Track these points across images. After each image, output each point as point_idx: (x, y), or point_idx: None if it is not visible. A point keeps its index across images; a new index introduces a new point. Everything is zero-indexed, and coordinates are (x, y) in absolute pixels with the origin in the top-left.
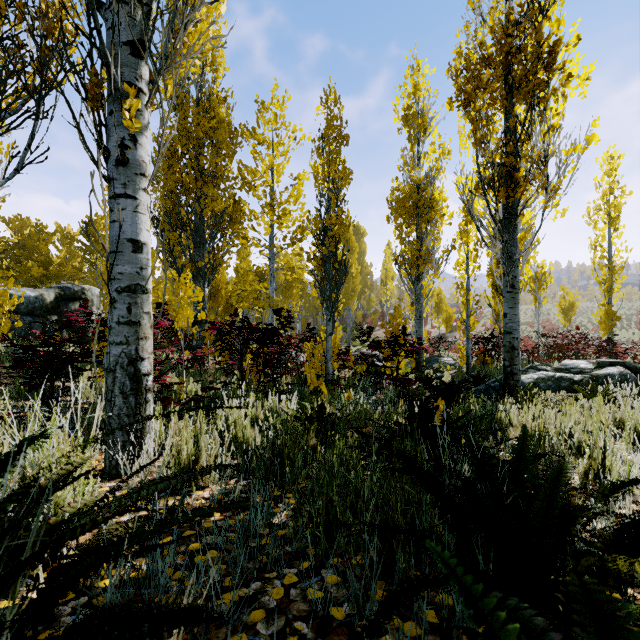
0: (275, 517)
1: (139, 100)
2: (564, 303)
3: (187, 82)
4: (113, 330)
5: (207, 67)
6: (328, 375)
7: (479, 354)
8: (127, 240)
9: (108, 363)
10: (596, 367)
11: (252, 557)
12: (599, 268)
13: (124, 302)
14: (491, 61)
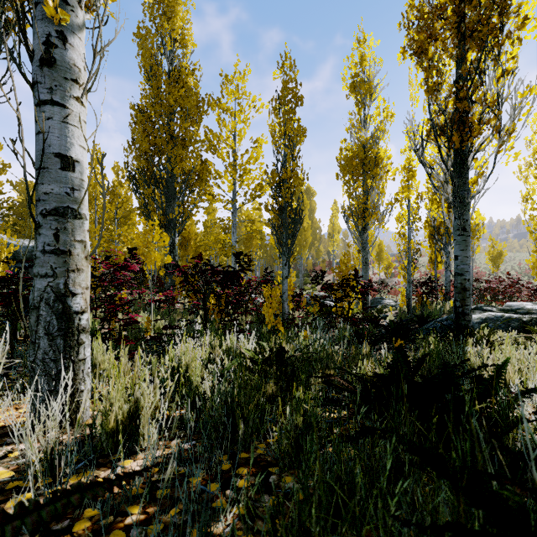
0: (218, 519)
1: None
2: (493, 252)
3: (160, 58)
4: (37, 260)
5: (177, 43)
6: (284, 314)
7: (418, 297)
8: (54, 155)
9: (32, 299)
10: None
11: None
12: (530, 218)
13: (50, 227)
14: (444, 10)
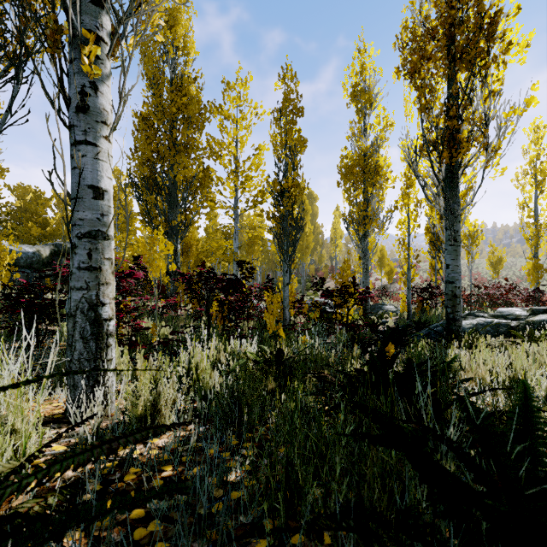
0: (230, 473)
1: (99, 47)
2: (493, 258)
3: (162, 65)
4: (74, 275)
5: (179, 51)
6: (285, 320)
7: (418, 302)
8: (87, 186)
9: (69, 308)
10: (530, 314)
11: (197, 539)
12: (527, 226)
13: (84, 248)
14: (435, 33)
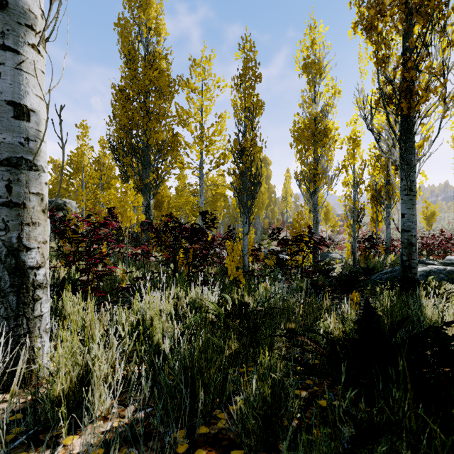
0: None
1: None
2: (427, 212)
3: (137, 44)
4: None
5: (152, 31)
6: (245, 267)
7: (361, 251)
8: (6, 102)
9: None
10: None
11: None
12: None
13: (2, 178)
14: None
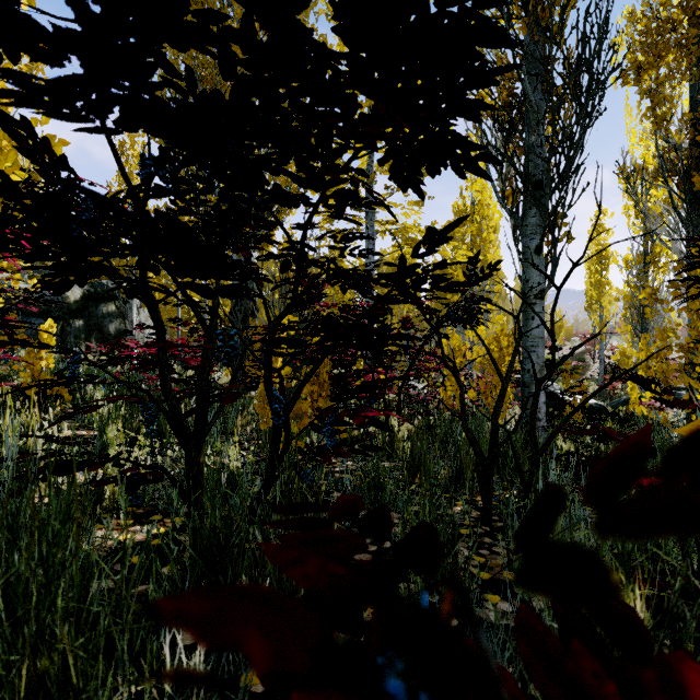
0: None
1: None
2: None
3: None
4: None
5: None
6: None
7: None
8: None
9: None
10: None
11: None
12: None
13: None
14: None
